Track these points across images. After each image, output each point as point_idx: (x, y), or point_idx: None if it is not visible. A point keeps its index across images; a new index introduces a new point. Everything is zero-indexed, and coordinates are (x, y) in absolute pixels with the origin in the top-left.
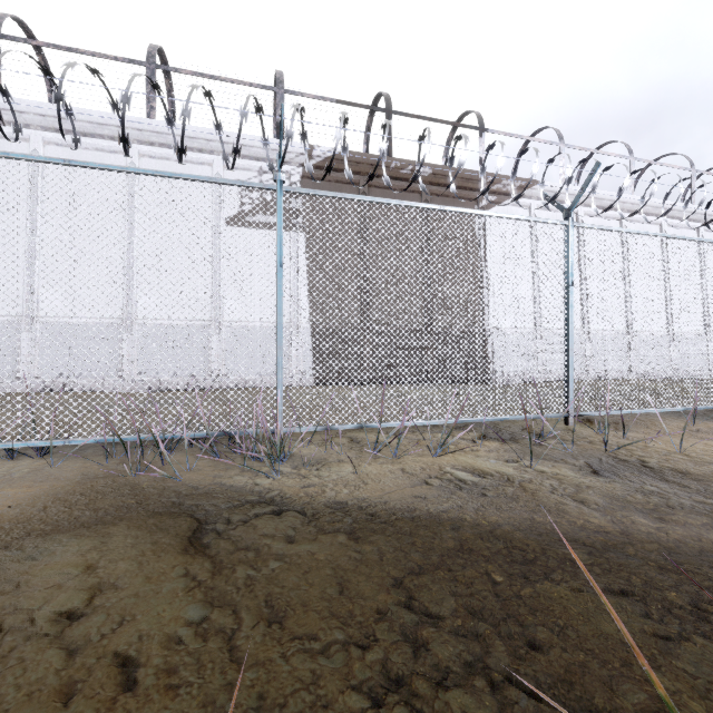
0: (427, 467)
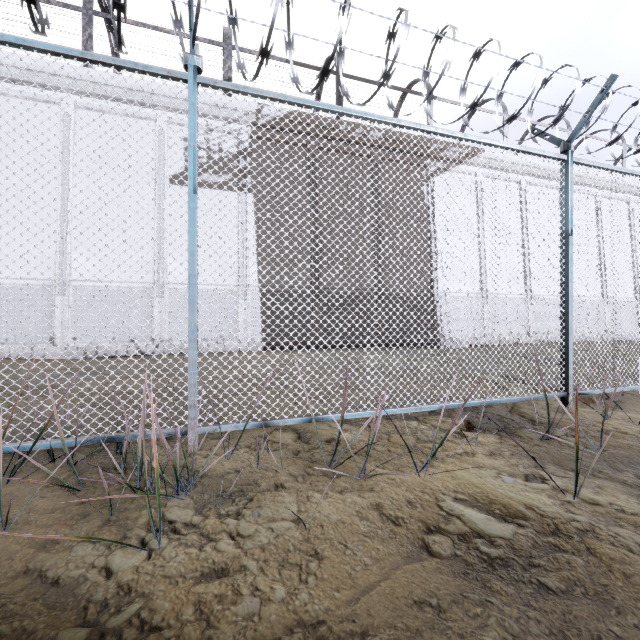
0: (416, 500)
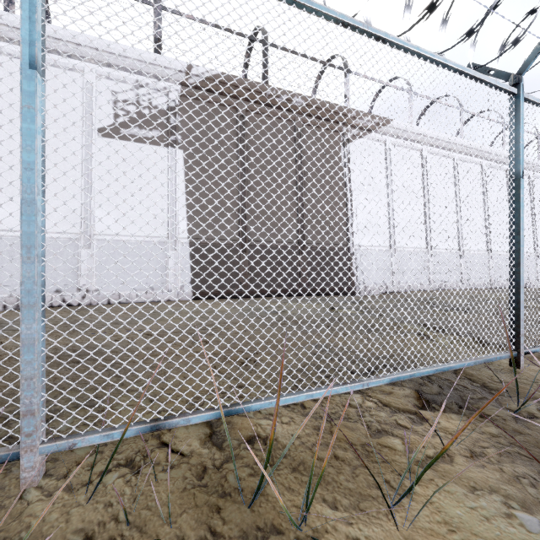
0: None
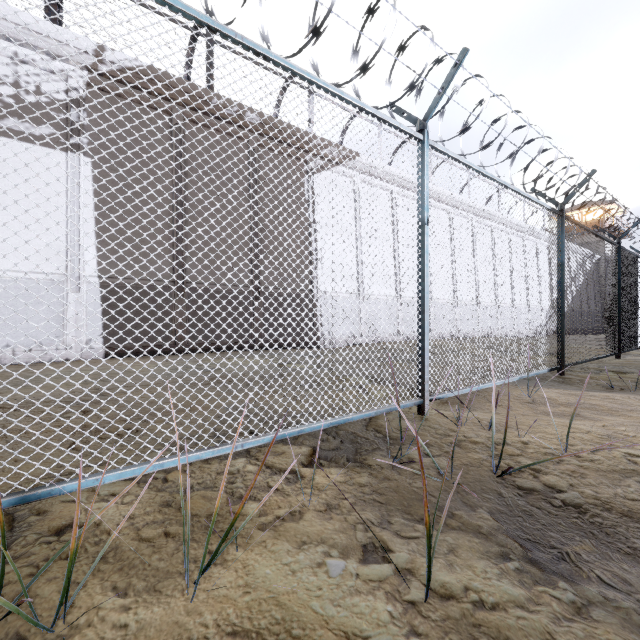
0: None
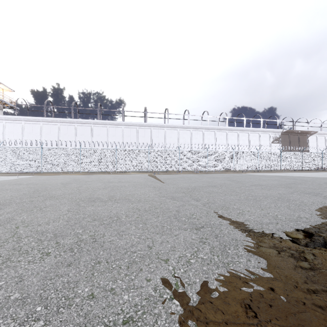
0: None
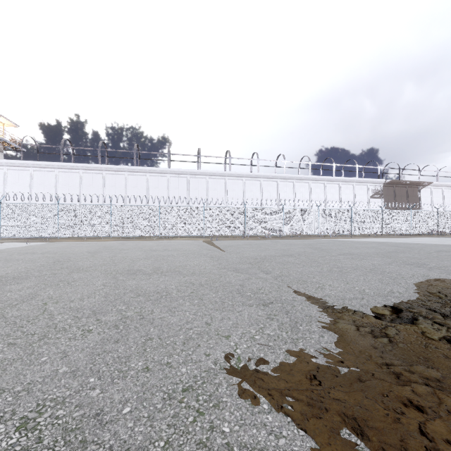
0: None
